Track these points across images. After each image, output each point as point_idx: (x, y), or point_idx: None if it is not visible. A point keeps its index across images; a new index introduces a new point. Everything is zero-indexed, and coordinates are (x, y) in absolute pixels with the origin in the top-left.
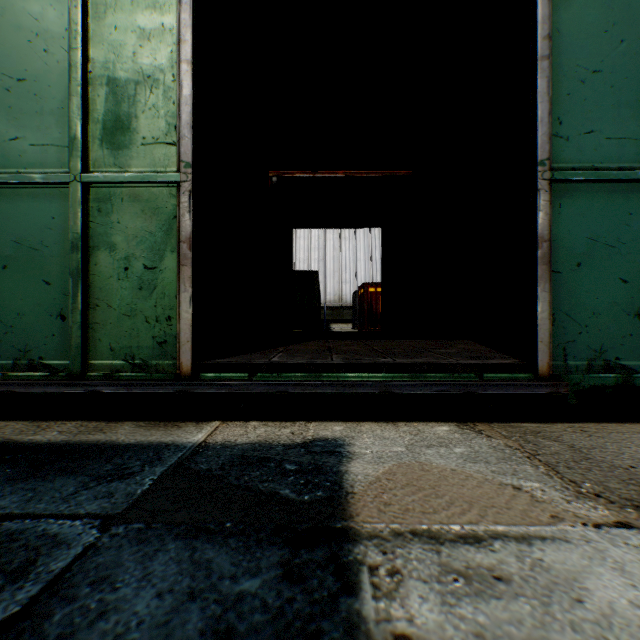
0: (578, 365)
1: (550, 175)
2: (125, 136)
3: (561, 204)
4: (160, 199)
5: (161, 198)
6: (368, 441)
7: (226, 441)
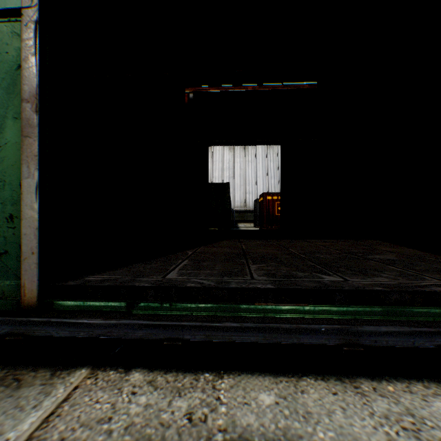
0: None
1: None
2: None
3: None
4: None
5: (0, 40)
6: None
7: None
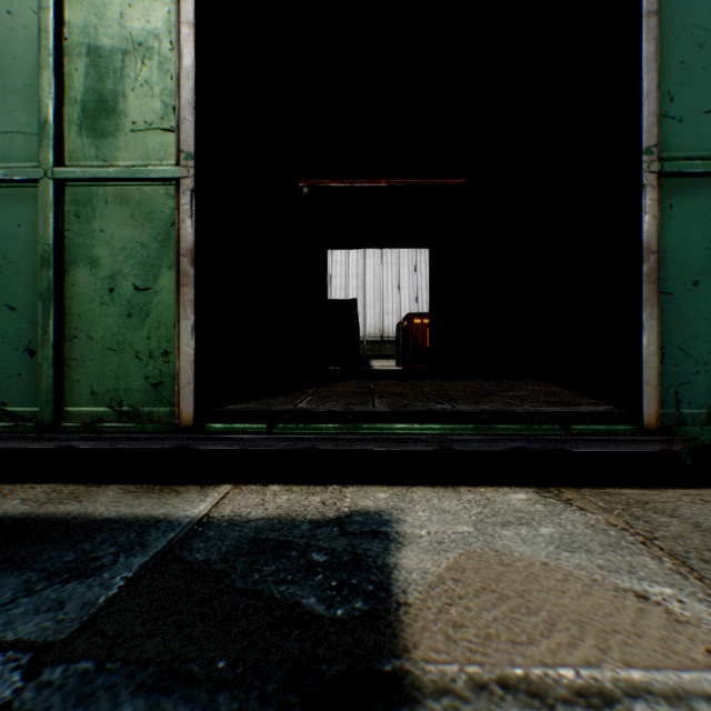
0: (694, 414)
1: (659, 167)
2: (110, 121)
3: (672, 205)
4: (154, 201)
5: (156, 200)
6: (423, 515)
7: (235, 515)
